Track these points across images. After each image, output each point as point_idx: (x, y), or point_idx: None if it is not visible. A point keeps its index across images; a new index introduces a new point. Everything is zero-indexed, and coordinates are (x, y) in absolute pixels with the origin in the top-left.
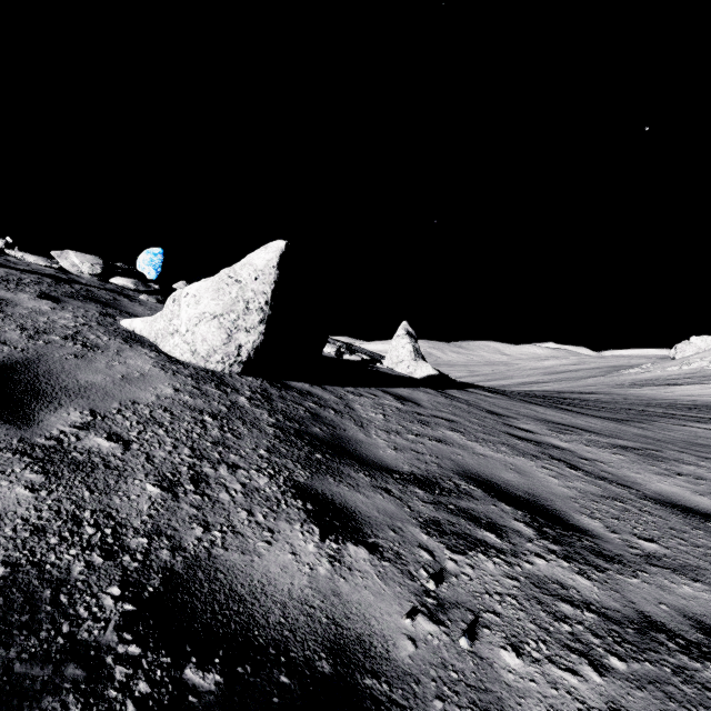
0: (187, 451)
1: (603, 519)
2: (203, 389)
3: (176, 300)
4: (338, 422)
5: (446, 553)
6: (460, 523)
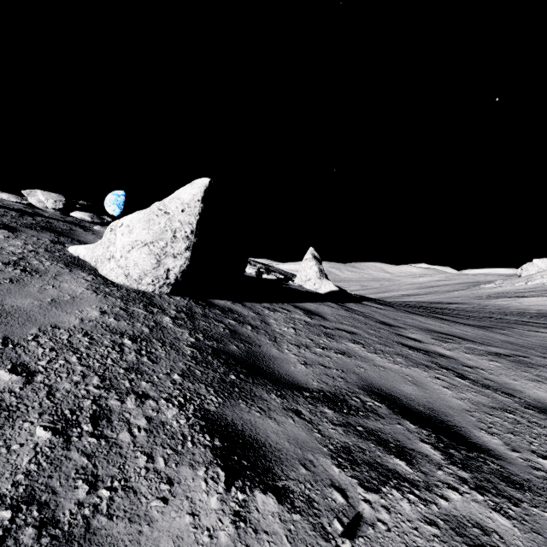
0: (95, 381)
1: (501, 434)
2: (130, 310)
3: (113, 229)
4: (254, 338)
5: (359, 492)
6: (370, 449)
